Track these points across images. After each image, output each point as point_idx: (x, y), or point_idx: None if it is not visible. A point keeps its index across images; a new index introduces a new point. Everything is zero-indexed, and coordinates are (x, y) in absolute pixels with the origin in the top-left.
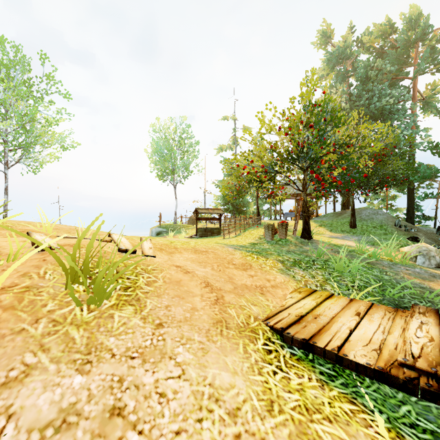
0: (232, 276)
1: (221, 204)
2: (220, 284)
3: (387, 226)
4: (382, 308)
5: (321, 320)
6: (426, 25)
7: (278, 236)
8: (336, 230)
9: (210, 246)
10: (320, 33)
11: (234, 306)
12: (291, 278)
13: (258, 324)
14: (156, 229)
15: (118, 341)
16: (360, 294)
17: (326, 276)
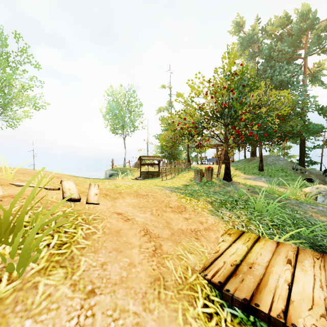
0: (169, 221)
1: (160, 152)
2: (158, 231)
3: (287, 169)
4: (309, 253)
5: (256, 271)
6: (314, 17)
7: (205, 179)
8: (248, 173)
9: (150, 189)
10: (234, 23)
11: (171, 256)
12: (220, 219)
13: (196, 278)
14: (109, 171)
15: (35, 325)
16: (284, 237)
17: (249, 215)
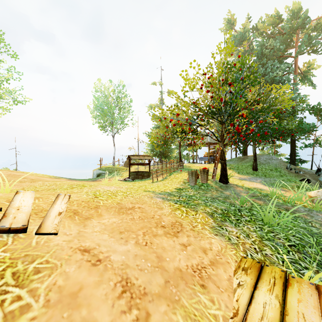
0: (162, 253)
1: (151, 150)
2: (145, 279)
3: (280, 169)
4: None
5: None
6: (306, 16)
7: (200, 181)
8: (242, 172)
9: (137, 198)
10: (226, 20)
11: None
12: (227, 241)
13: None
14: (97, 171)
15: None
16: (321, 274)
17: (259, 231)
